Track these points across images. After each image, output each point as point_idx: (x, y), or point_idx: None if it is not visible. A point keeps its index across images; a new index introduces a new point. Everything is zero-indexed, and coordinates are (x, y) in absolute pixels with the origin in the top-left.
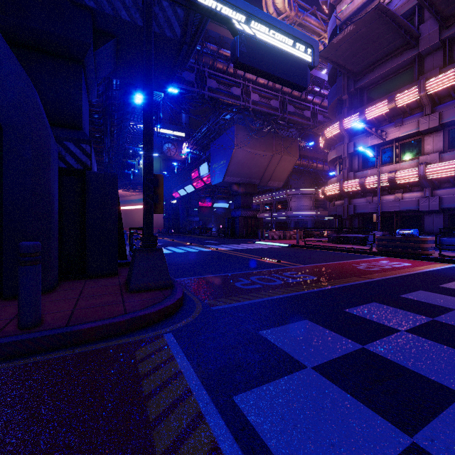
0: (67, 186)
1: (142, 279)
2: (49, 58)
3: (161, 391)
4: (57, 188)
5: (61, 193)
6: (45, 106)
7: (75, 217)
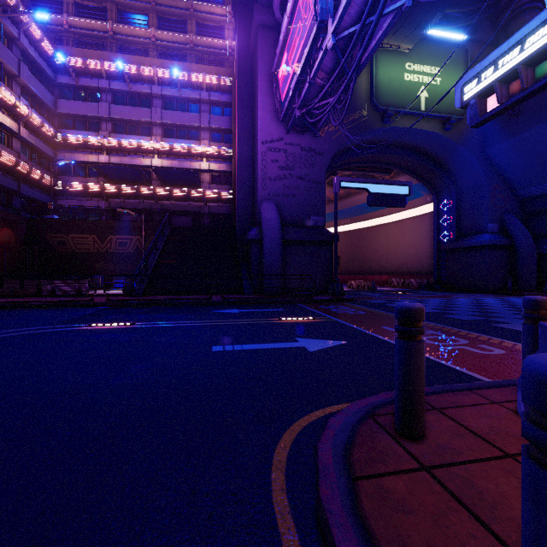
0: (543, 260)
1: (546, 290)
2: (544, 214)
3: (508, 297)
4: (536, 262)
5: (542, 263)
6: (543, 232)
7: (546, 271)
